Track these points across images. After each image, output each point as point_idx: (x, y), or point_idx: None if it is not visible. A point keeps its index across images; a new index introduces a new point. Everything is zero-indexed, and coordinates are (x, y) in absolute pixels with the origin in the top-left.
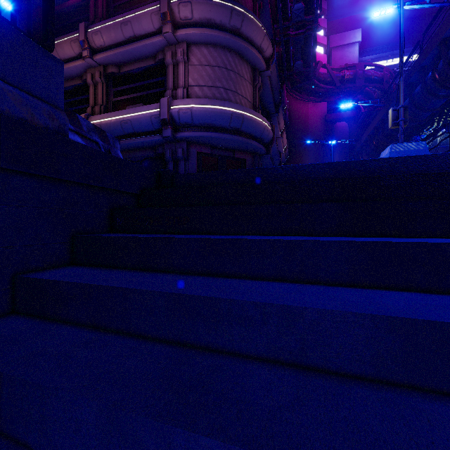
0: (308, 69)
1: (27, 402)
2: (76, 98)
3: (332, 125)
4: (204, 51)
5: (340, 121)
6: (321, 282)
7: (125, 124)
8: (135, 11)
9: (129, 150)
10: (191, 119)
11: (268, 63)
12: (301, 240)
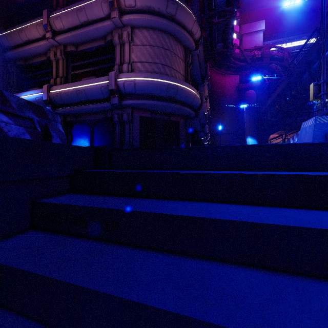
0: (227, 49)
1: None
2: (42, 71)
3: (243, 92)
4: (145, 34)
5: (249, 89)
6: None
7: (80, 93)
8: (88, 0)
9: (84, 114)
10: (134, 89)
11: (197, 44)
12: None
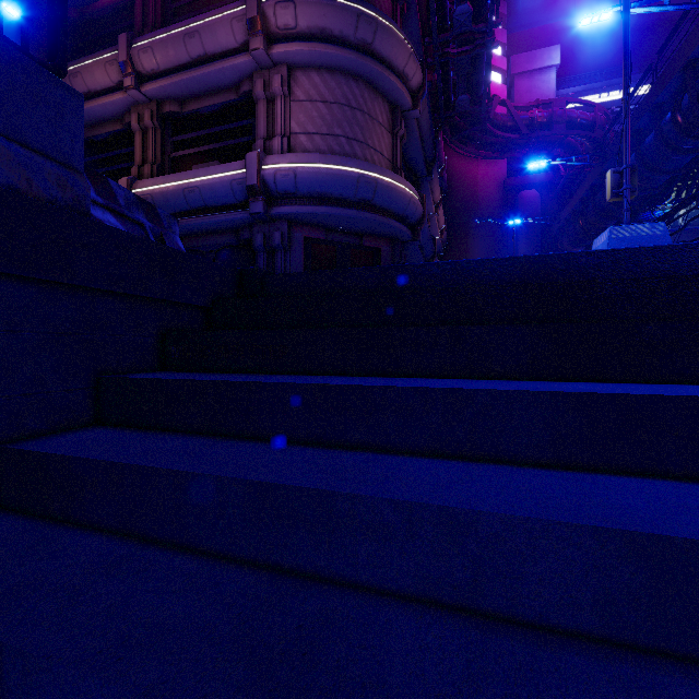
0: (478, 107)
1: (1, 679)
2: (114, 153)
3: (516, 195)
4: (315, 79)
5: (528, 188)
6: (505, 459)
7: (191, 193)
8: (206, 16)
9: (196, 235)
10: (295, 185)
11: (416, 98)
12: (472, 389)
